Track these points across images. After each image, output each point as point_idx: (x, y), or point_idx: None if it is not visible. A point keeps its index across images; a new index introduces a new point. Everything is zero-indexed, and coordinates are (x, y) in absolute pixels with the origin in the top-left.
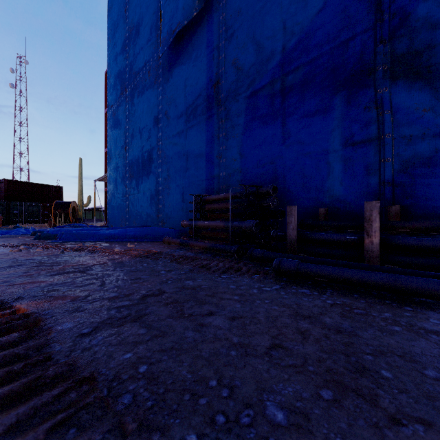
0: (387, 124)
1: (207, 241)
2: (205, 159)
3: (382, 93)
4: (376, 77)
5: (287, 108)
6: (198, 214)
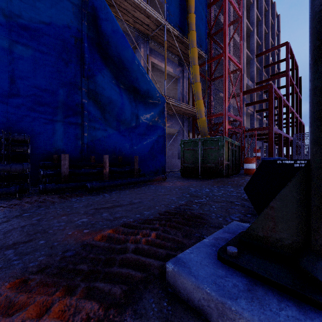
0: (86, 118)
1: None
2: None
3: (84, 101)
4: (81, 92)
5: (16, 71)
6: None
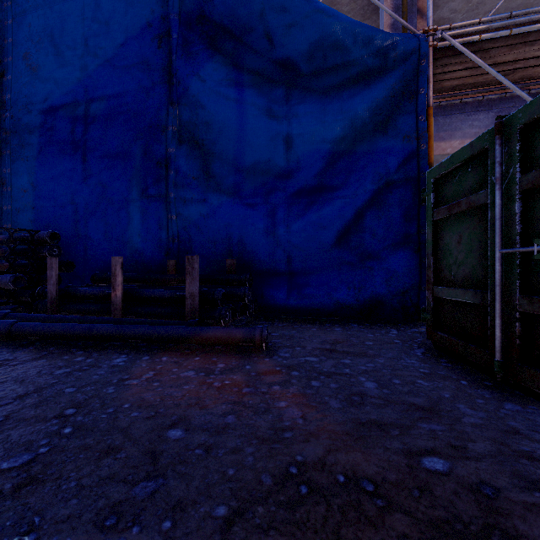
0: (173, 183)
1: None
2: None
3: (171, 152)
4: (167, 136)
5: (90, 142)
6: None
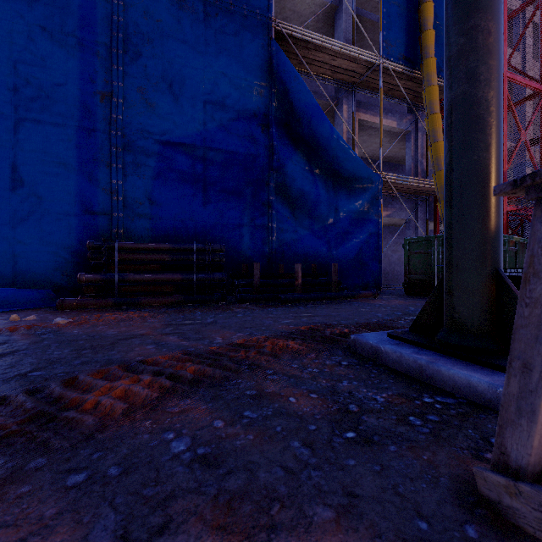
0: (274, 218)
1: (151, 297)
2: (77, 186)
3: (271, 199)
4: (268, 188)
5: (209, 178)
6: (55, 263)
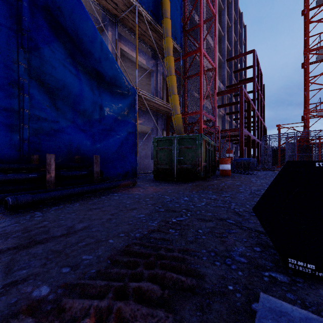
0: (26, 103)
1: None
2: None
3: (22, 81)
4: (18, 67)
5: None
6: None
